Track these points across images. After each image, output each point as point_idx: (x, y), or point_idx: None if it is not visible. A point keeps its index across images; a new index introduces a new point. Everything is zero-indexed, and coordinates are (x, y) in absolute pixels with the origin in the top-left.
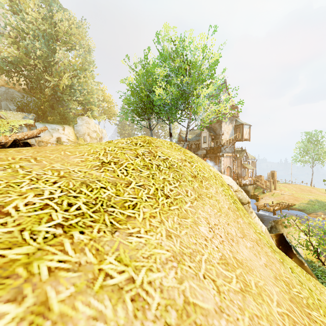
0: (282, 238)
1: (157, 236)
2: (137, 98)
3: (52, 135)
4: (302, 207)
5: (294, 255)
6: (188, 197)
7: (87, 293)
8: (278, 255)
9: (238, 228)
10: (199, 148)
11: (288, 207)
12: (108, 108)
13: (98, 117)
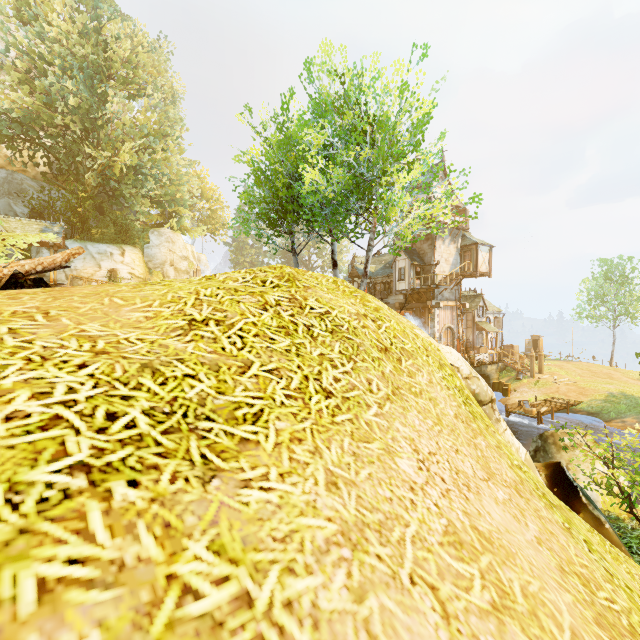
0: (560, 472)
1: (307, 484)
2: (268, 191)
3: (100, 265)
4: (594, 407)
5: (583, 506)
6: (372, 395)
7: None
8: (559, 513)
9: (477, 459)
10: (391, 291)
11: (567, 407)
12: (212, 212)
13: (190, 231)
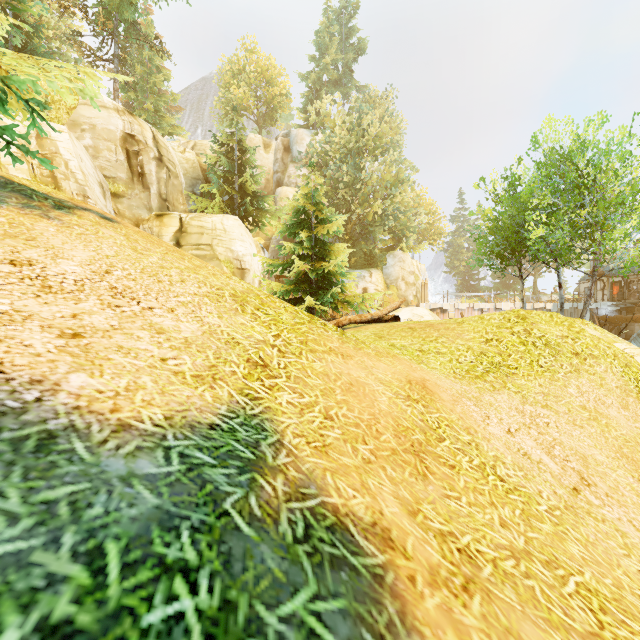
0: None
1: (532, 384)
2: (499, 236)
3: (357, 285)
4: None
5: None
6: (562, 370)
7: (504, 388)
8: None
9: (619, 402)
10: None
11: None
12: (429, 224)
13: (415, 248)
